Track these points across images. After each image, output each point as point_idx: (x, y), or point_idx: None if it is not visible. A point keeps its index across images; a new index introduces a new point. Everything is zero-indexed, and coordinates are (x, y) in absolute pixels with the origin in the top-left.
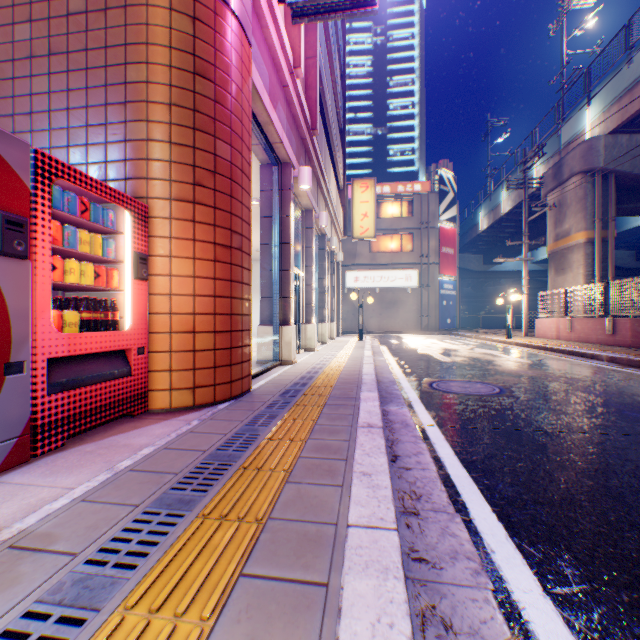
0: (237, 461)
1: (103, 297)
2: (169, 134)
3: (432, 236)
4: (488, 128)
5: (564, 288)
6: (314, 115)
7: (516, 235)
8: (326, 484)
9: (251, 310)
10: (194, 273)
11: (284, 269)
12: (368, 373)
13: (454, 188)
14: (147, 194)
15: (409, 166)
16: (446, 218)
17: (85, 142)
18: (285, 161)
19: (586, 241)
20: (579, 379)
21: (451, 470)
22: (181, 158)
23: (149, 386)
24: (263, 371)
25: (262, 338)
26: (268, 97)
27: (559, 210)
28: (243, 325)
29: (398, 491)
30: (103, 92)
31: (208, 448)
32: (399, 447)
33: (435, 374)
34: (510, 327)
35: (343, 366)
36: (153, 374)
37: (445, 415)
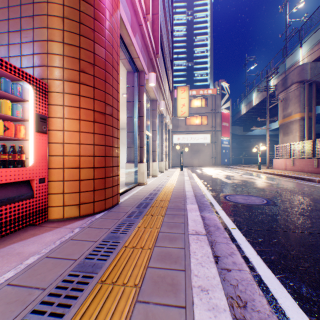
0: (98, 272)
1: (15, 144)
2: (62, 37)
3: (217, 117)
4: (246, 61)
5: (288, 143)
6: (157, 46)
7: (260, 116)
8: (171, 305)
9: (119, 154)
10: (79, 129)
11: (140, 131)
12: (189, 191)
13: (228, 92)
14: (47, 76)
15: (205, 82)
16: (224, 107)
17: (7, 43)
18: (141, 70)
19: (300, 118)
20: (309, 194)
21: (260, 271)
22: (70, 53)
23: (49, 204)
24: (127, 190)
25: (128, 170)
26: (130, 28)
27: (285, 102)
28: (113, 163)
29: (227, 297)
30: (19, 9)
31: (79, 257)
32: (217, 248)
33: (226, 190)
34: (260, 163)
35: (174, 186)
36: (51, 196)
37: (240, 220)
